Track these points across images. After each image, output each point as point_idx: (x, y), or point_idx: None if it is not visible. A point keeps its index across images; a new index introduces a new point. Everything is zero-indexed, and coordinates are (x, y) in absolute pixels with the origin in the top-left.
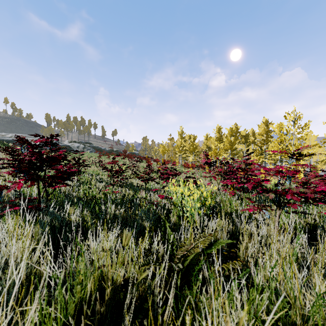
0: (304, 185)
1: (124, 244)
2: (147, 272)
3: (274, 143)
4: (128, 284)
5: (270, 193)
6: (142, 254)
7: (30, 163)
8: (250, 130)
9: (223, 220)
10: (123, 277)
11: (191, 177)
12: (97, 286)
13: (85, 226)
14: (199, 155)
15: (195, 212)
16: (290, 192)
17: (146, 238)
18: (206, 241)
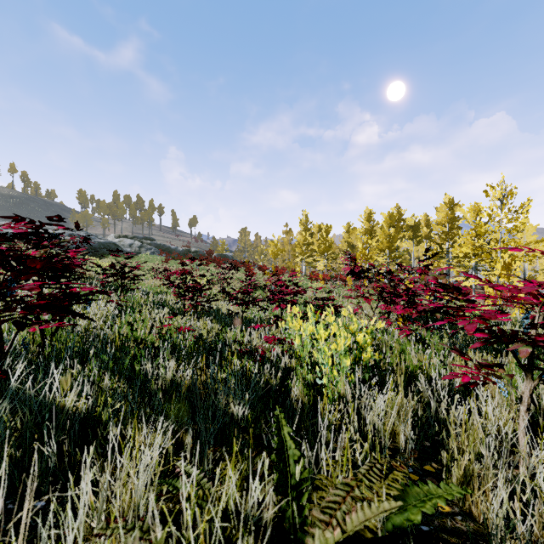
0: None
1: None
2: None
3: (465, 239)
4: None
5: (520, 344)
6: (217, 528)
7: None
8: (422, 217)
9: (403, 397)
10: None
11: (325, 299)
12: None
13: (101, 418)
14: (335, 258)
15: (341, 377)
16: None
17: (230, 483)
18: (391, 490)
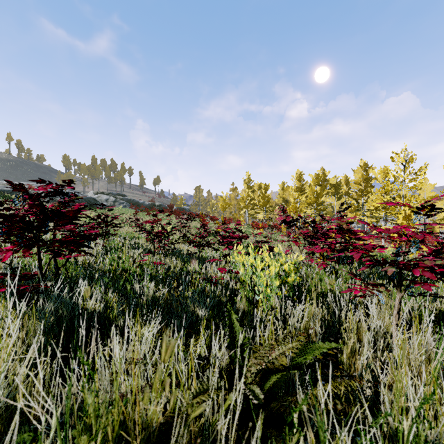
0: (437, 255)
1: (163, 359)
2: (204, 408)
3: (376, 195)
4: (170, 432)
5: (389, 267)
6: (195, 366)
7: (26, 221)
8: (343, 177)
9: (315, 306)
10: (164, 406)
11: (263, 242)
12: (117, 432)
13: (109, 317)
14: (272, 211)
15: (272, 294)
16: (421, 265)
17: (202, 340)
18: (296, 345)
